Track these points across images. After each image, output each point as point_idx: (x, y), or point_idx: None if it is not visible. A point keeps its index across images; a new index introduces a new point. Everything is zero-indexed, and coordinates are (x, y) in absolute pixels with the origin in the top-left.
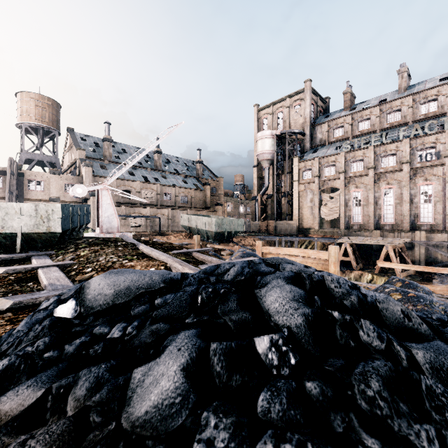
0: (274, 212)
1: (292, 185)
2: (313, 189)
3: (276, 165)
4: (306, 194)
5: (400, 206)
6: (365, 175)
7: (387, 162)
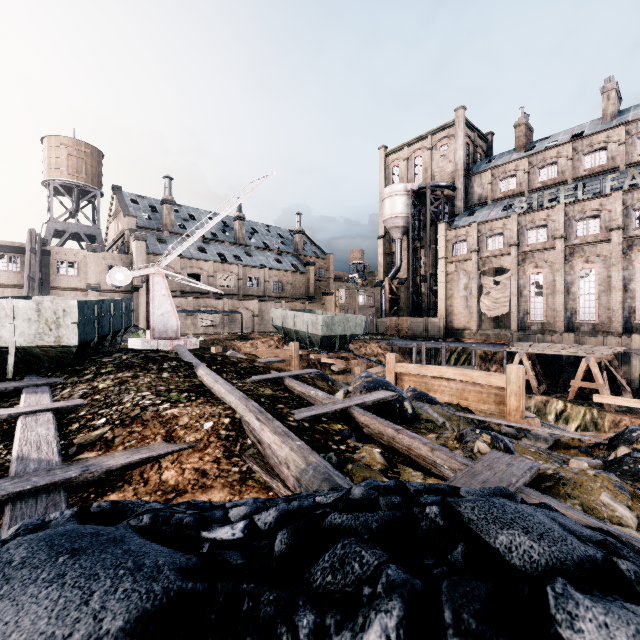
0: (408, 304)
1: (437, 264)
2: (468, 270)
3: (412, 235)
4: (457, 277)
5: (605, 296)
6: (550, 248)
7: (585, 228)
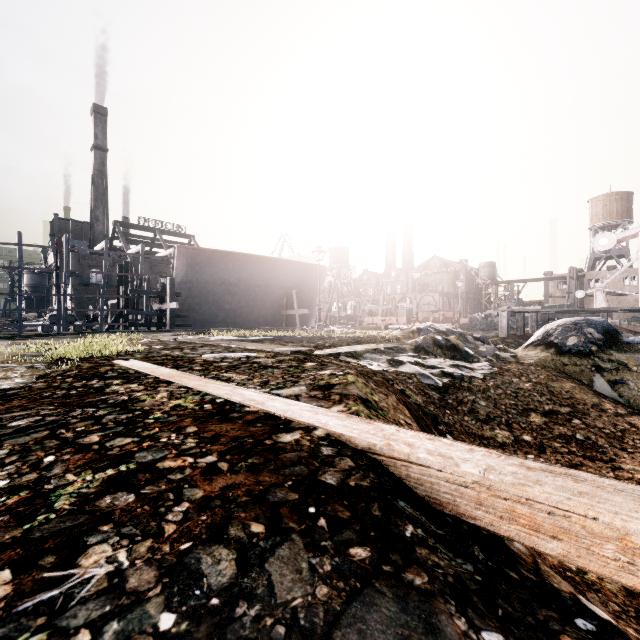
0: None
1: None
2: None
3: None
4: None
5: None
6: None
7: None
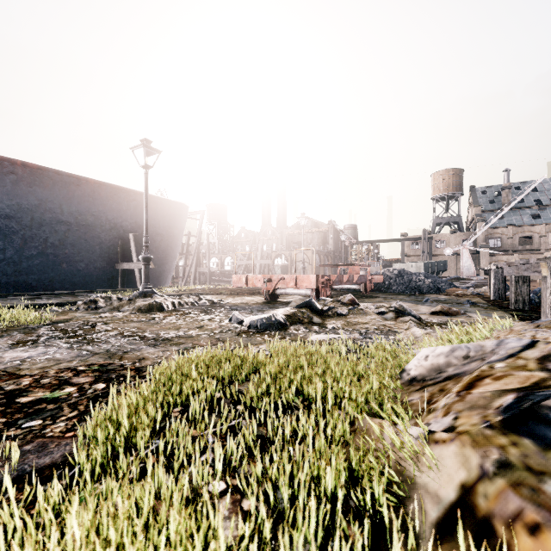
0: None
1: None
2: None
3: None
4: None
5: None
6: None
7: None
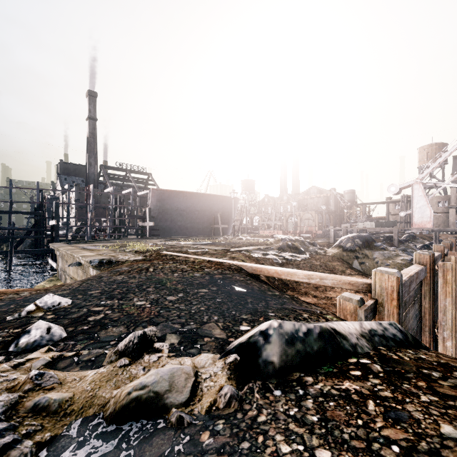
0: None
1: None
2: None
3: None
4: None
5: None
6: None
7: None
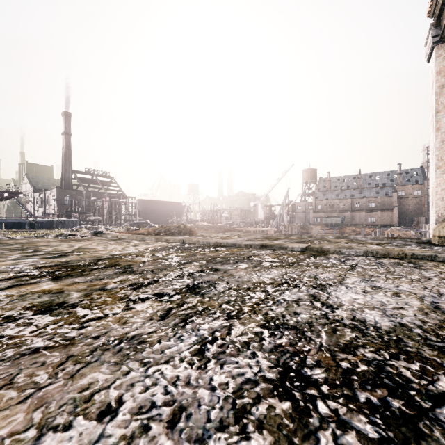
0: None
1: None
2: None
3: None
4: None
5: None
6: None
7: None
